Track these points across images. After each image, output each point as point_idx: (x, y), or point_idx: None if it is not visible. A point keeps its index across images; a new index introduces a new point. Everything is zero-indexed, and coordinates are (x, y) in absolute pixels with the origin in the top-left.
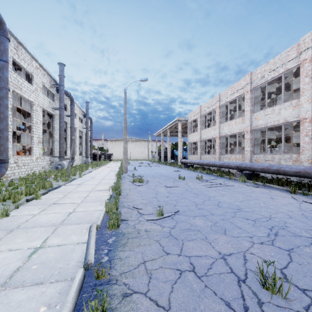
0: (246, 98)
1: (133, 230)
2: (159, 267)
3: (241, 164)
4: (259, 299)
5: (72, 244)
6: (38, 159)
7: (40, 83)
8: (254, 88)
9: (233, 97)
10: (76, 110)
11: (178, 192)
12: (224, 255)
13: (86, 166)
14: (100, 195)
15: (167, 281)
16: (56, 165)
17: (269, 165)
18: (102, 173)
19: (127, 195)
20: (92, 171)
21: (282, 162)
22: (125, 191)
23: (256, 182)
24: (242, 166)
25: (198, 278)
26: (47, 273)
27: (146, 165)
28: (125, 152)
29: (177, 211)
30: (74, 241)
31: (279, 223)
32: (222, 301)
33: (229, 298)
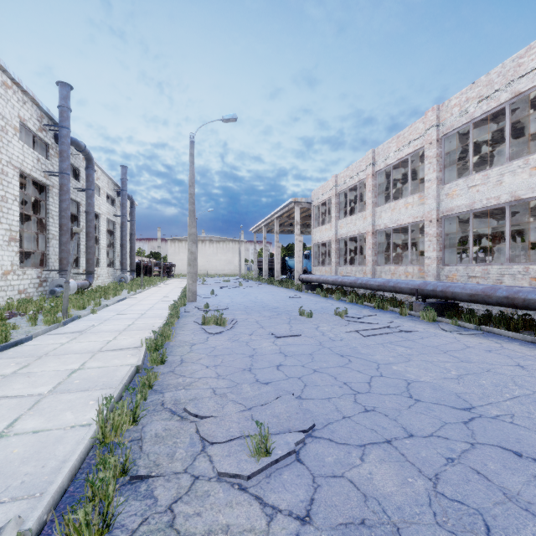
0: (429, 155)
1: None
2: None
3: (424, 284)
4: None
5: None
6: (8, 274)
7: (14, 118)
8: (444, 136)
9: (401, 155)
10: (101, 181)
11: (303, 352)
12: None
13: (115, 288)
14: (114, 365)
15: None
16: (53, 287)
17: (488, 287)
18: (144, 302)
19: (182, 364)
20: (126, 298)
21: (505, 280)
22: (180, 350)
23: (459, 322)
24: (425, 290)
25: None
26: None
27: (235, 284)
28: (191, 260)
29: (310, 428)
30: None
31: None
32: None
33: None
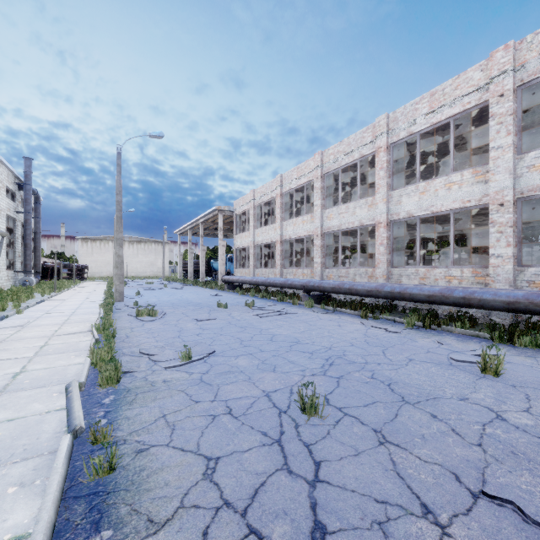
0: (317, 187)
1: (144, 383)
2: (186, 417)
3: (308, 281)
4: (297, 423)
5: (37, 414)
6: None
7: None
8: (326, 174)
9: (300, 183)
10: (0, 174)
11: (216, 327)
12: (269, 392)
13: (27, 291)
14: (74, 341)
15: (197, 428)
16: None
17: (341, 283)
18: (68, 303)
19: (129, 337)
20: (44, 300)
21: (357, 278)
22: (123, 331)
23: (325, 307)
24: (309, 286)
25: (235, 418)
26: (2, 454)
27: (160, 286)
28: (118, 263)
29: (213, 352)
30: (39, 410)
31: (338, 352)
32: (258, 432)
33: (267, 428)
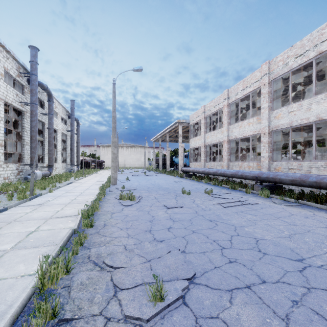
0: (264, 92)
1: None
2: None
3: (261, 173)
4: None
5: None
6: None
7: (1, 68)
8: (273, 80)
9: (246, 92)
10: (58, 109)
11: (185, 218)
12: None
13: (65, 176)
14: (59, 228)
15: None
16: (26, 175)
17: (303, 175)
18: (84, 185)
19: (105, 227)
20: (73, 182)
21: (312, 171)
22: (104, 217)
23: (284, 198)
24: (262, 177)
25: None
26: None
27: (142, 173)
28: (113, 158)
29: (192, 276)
30: None
31: None
32: None
33: None
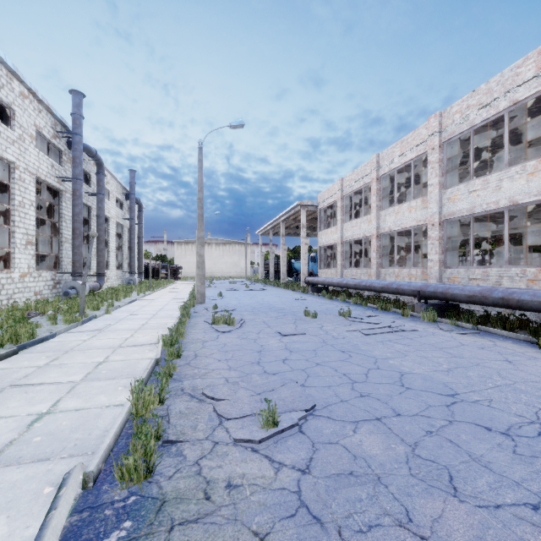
0: (432, 160)
1: (193, 484)
2: None
3: (425, 286)
4: None
5: None
6: (25, 276)
7: (31, 127)
8: (446, 142)
9: (405, 160)
10: (111, 186)
11: (307, 349)
12: None
13: (125, 290)
14: (135, 359)
15: None
16: (66, 288)
17: (485, 289)
18: (154, 303)
19: (196, 358)
20: (136, 299)
21: (504, 282)
22: (193, 346)
23: (457, 323)
24: (426, 291)
25: None
26: None
27: (242, 286)
28: (199, 263)
29: (312, 408)
30: None
31: None
32: None
33: None
